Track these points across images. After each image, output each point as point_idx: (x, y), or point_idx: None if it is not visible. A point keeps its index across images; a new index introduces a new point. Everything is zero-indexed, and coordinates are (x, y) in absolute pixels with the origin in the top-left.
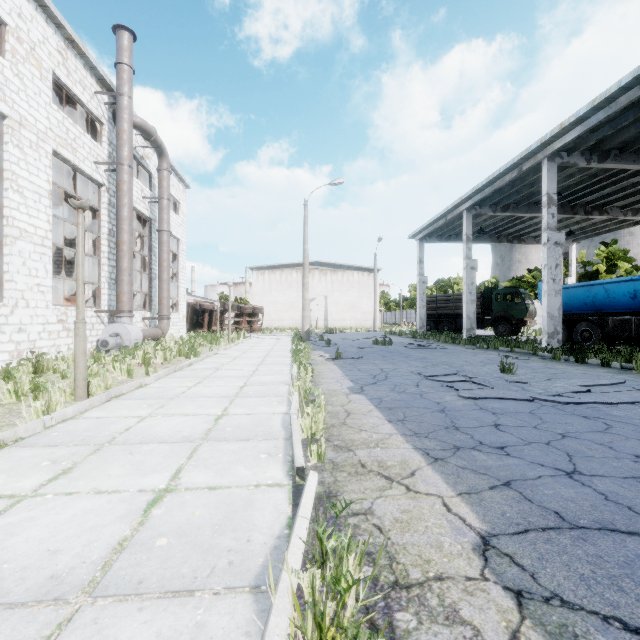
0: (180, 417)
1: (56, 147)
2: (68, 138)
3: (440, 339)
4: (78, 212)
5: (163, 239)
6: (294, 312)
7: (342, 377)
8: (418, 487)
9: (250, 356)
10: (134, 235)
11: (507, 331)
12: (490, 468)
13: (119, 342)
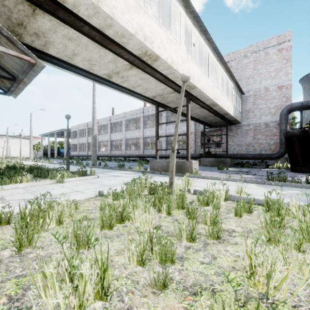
0: None
1: None
2: None
3: (42, 158)
4: None
5: None
6: None
7: None
8: None
9: None
10: None
11: None
12: None
13: None
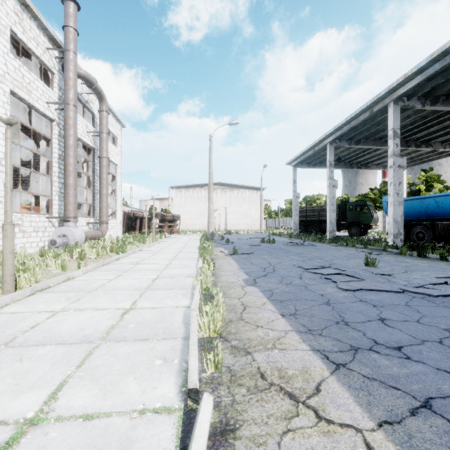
0: (90, 312)
1: (13, 88)
2: (24, 82)
3: (310, 238)
4: (6, 128)
5: (103, 163)
6: (203, 219)
7: (238, 270)
8: (329, 412)
9: (167, 252)
10: (81, 161)
11: (357, 232)
12: (398, 379)
13: (65, 241)
